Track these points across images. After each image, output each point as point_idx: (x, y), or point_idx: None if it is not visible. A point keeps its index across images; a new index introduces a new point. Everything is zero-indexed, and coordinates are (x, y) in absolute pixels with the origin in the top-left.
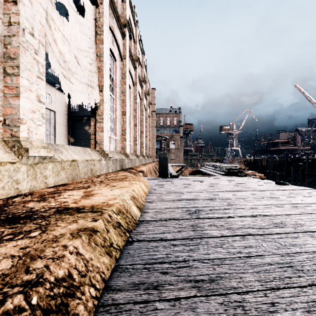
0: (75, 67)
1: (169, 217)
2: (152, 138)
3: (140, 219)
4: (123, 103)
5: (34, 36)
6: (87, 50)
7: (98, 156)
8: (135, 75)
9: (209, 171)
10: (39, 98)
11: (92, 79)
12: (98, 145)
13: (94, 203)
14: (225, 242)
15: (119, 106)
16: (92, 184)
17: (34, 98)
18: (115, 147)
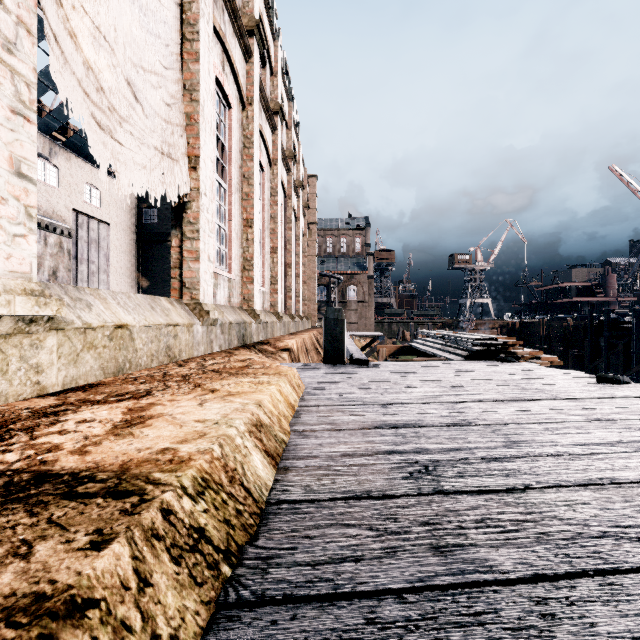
0: (129, 106)
1: (356, 486)
2: (310, 278)
3: (272, 496)
4: (247, 201)
5: (2, 3)
6: (160, 72)
7: (186, 315)
8: (273, 144)
9: (433, 348)
10: (17, 165)
11: (171, 141)
12: (187, 291)
13: (134, 452)
14: (557, 610)
15: (237, 207)
16: (160, 385)
17: (1, 166)
18: (229, 296)
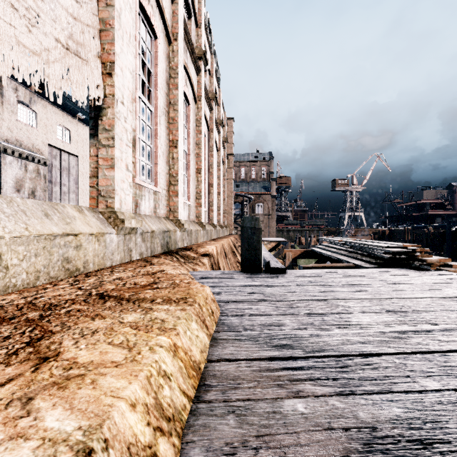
0: None
1: None
2: (228, 196)
3: None
4: (173, 124)
5: None
6: None
7: (97, 224)
8: (197, 84)
9: (335, 253)
10: None
11: (81, 39)
12: (102, 199)
13: None
14: None
15: (164, 129)
16: None
17: None
18: (155, 207)
